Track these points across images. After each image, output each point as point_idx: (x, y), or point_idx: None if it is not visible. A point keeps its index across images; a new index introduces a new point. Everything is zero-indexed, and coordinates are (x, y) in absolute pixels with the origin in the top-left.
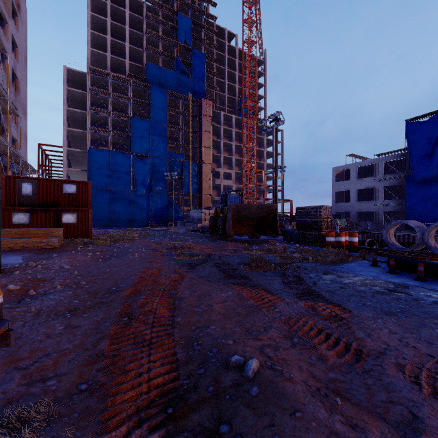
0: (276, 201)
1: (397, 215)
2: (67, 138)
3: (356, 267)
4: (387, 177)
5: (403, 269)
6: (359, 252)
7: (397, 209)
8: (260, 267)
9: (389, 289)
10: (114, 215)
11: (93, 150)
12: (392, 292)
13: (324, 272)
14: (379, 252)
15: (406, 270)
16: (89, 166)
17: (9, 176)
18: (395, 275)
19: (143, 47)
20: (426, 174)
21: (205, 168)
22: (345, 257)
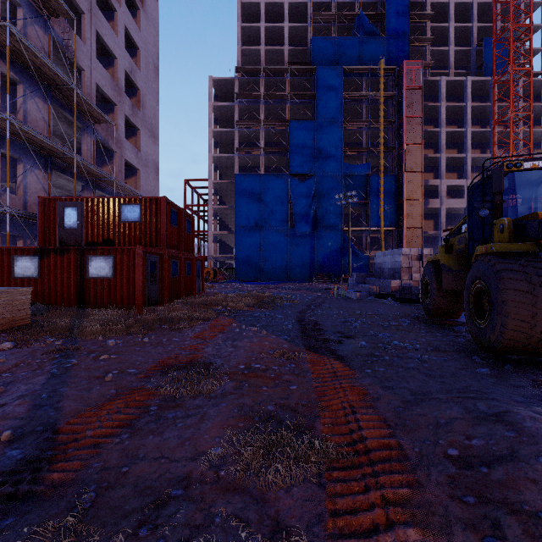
0: None
1: None
2: (216, 170)
3: None
4: None
5: None
6: None
7: None
8: None
9: None
10: (266, 264)
11: (240, 178)
12: None
13: None
14: None
15: None
16: (235, 200)
17: (49, 199)
18: None
19: (307, 20)
20: None
21: (409, 180)
22: None
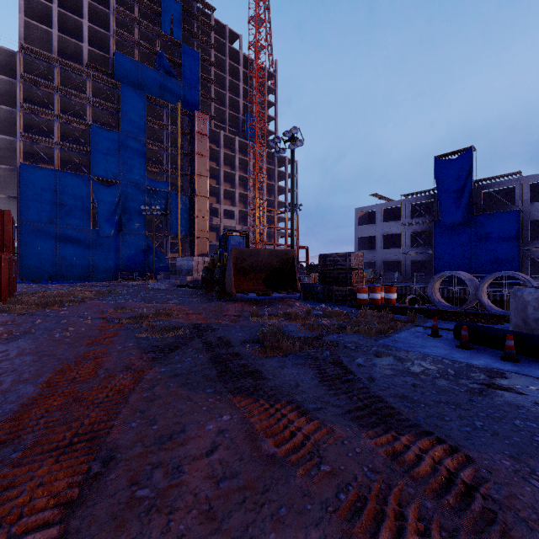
0: (293, 246)
1: (424, 265)
2: None
3: (413, 340)
4: (415, 221)
5: (478, 342)
6: (407, 315)
7: (425, 259)
8: (278, 347)
9: (484, 383)
10: (63, 264)
11: (28, 168)
12: (493, 389)
13: (376, 352)
14: (429, 313)
15: (483, 343)
16: (21, 191)
17: None
18: (472, 352)
19: (110, 30)
20: (455, 219)
21: (199, 202)
22: (393, 323)
